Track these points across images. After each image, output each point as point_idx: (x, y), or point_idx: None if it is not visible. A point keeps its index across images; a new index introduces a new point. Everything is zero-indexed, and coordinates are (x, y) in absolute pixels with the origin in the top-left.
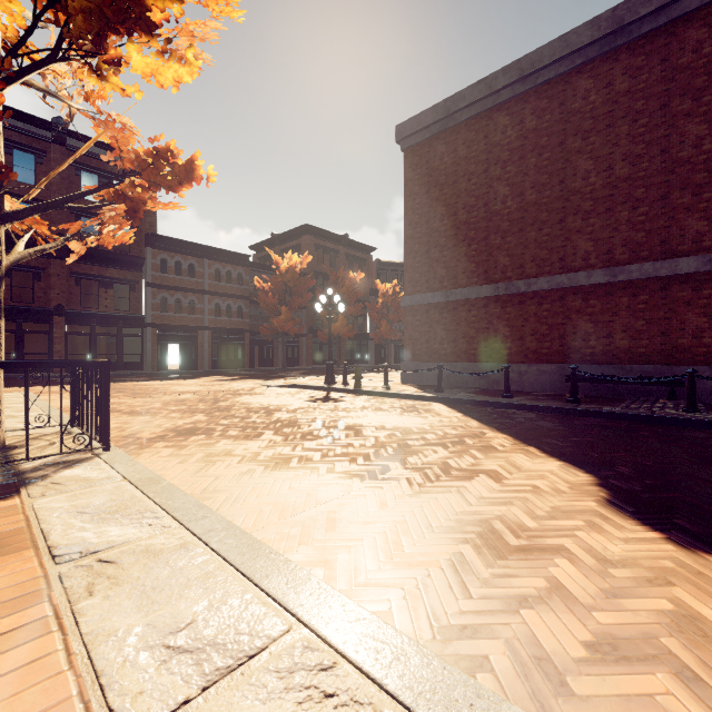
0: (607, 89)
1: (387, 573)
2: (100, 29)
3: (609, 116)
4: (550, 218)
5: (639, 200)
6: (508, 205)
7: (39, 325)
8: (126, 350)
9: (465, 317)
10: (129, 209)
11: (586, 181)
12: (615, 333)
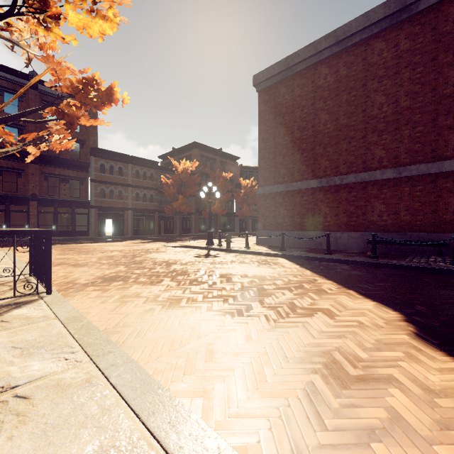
0: (395, 48)
1: (254, 403)
2: None
3: (396, 66)
4: (356, 135)
5: (416, 122)
6: (328, 126)
7: (20, 206)
8: (77, 223)
9: (299, 201)
10: (67, 122)
11: (381, 110)
12: (400, 211)
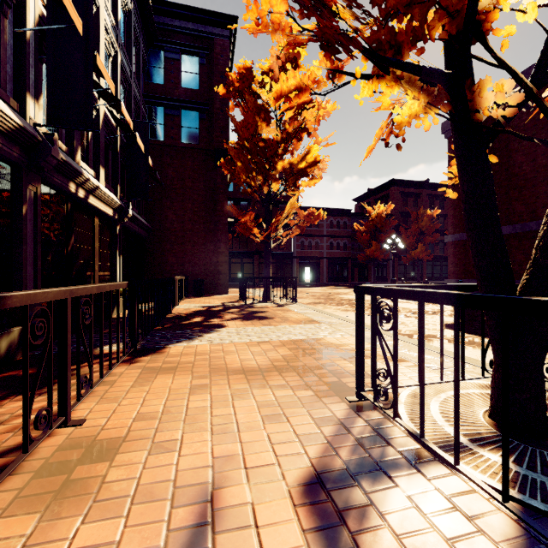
0: None
1: None
2: (295, 181)
3: None
4: None
5: None
6: (524, 168)
7: (249, 259)
8: (284, 271)
9: None
10: (301, 230)
11: None
12: None
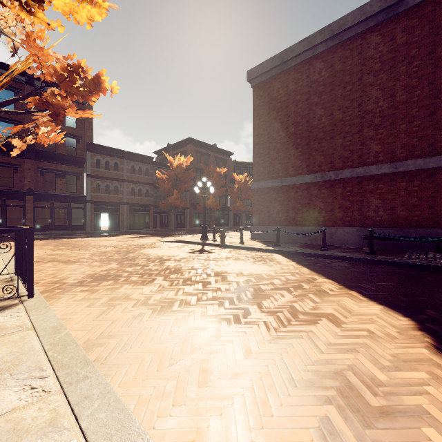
0: (391, 42)
1: None
2: None
3: (392, 60)
4: (351, 130)
5: (413, 117)
6: (323, 121)
7: (17, 201)
8: (73, 218)
9: (294, 196)
10: (52, 113)
11: (377, 105)
12: (397, 206)
